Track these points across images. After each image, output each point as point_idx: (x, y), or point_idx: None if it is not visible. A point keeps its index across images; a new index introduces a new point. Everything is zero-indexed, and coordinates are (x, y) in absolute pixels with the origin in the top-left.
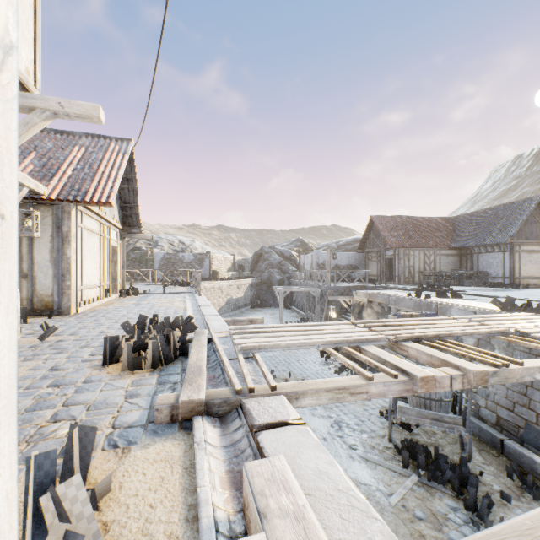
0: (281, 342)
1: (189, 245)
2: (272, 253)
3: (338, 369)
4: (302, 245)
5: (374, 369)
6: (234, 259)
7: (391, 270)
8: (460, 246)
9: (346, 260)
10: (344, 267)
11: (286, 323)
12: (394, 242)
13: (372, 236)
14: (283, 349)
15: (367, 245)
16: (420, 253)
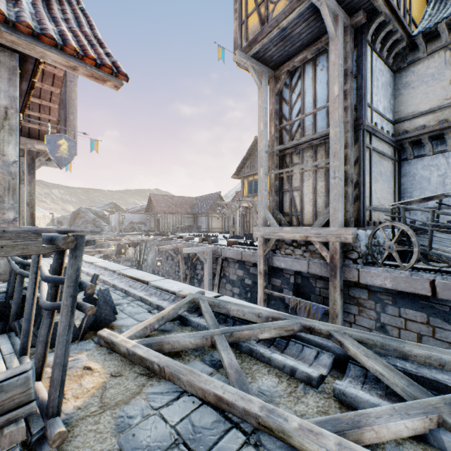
0: None
1: None
2: (88, 212)
3: None
4: (116, 207)
5: None
6: (54, 216)
7: None
8: (192, 213)
9: (138, 219)
10: (137, 223)
11: None
12: (159, 210)
13: (152, 205)
14: None
15: (150, 210)
16: (174, 216)
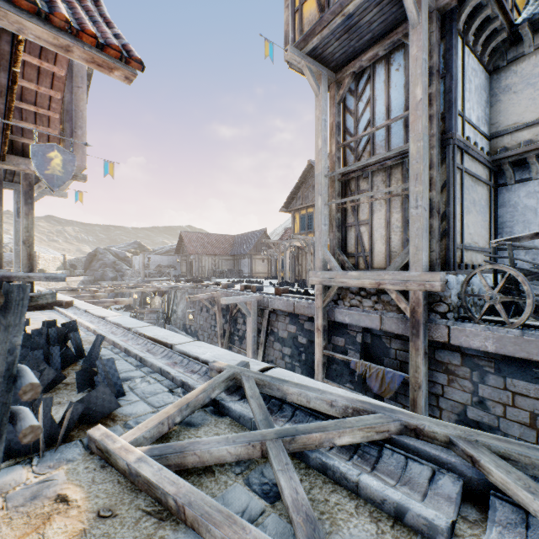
0: (63, 287)
1: (8, 243)
2: (107, 254)
3: None
4: (140, 247)
5: None
6: (65, 259)
7: None
8: (232, 254)
9: (167, 261)
10: (165, 266)
11: (110, 309)
12: (192, 250)
13: (183, 245)
14: (64, 289)
15: (181, 251)
16: (209, 258)
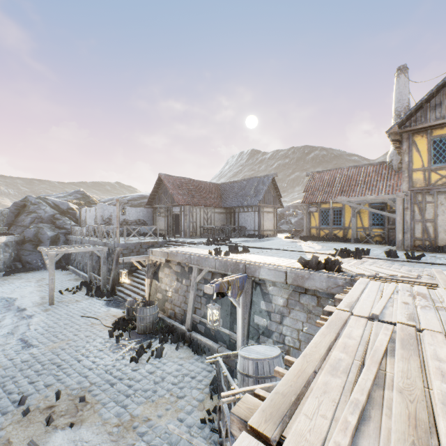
0: None
1: None
2: (41, 204)
3: (136, 353)
4: (84, 197)
5: (177, 339)
6: None
7: (176, 224)
8: (228, 206)
9: (134, 215)
10: (133, 221)
11: (60, 292)
12: (181, 200)
13: (160, 193)
14: None
15: (155, 201)
16: (201, 210)
